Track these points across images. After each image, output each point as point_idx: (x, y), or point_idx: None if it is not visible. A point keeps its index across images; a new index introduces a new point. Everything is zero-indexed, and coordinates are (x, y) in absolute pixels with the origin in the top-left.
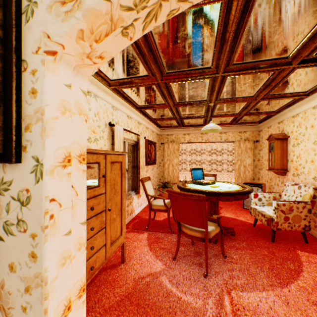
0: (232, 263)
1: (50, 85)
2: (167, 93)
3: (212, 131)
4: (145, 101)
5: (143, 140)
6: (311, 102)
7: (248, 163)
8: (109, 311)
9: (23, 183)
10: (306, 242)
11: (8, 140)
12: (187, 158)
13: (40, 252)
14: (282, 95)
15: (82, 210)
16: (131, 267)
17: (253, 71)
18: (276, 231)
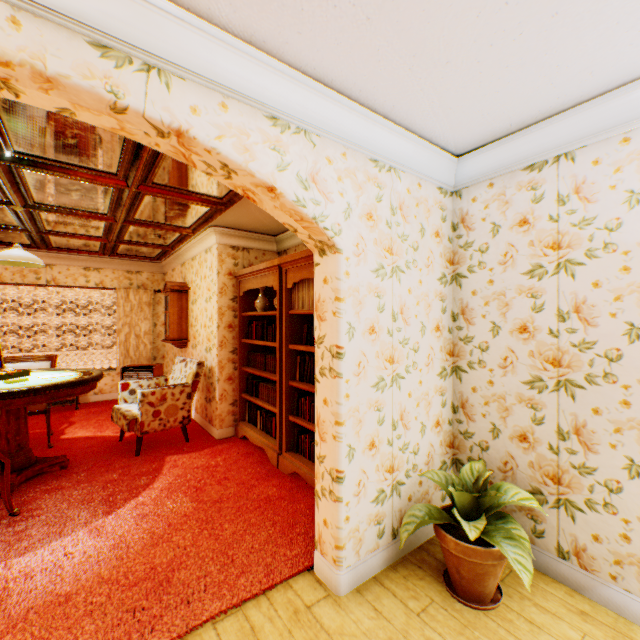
0: (31, 518)
1: None
2: None
3: (27, 264)
4: None
5: None
6: (203, 244)
7: (146, 329)
8: None
9: None
10: (189, 440)
11: None
12: None
13: None
14: (158, 224)
15: None
16: None
17: (70, 176)
18: (158, 437)
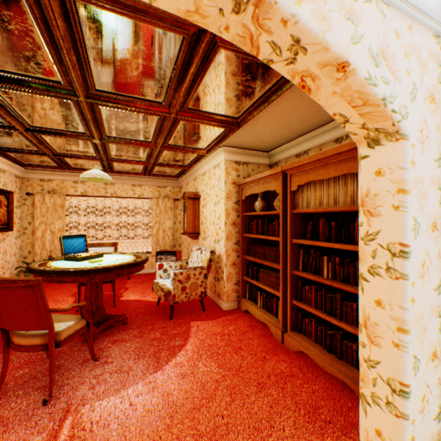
0: (105, 364)
1: None
2: None
3: (101, 180)
4: None
5: None
6: (212, 161)
7: (169, 226)
8: None
9: None
10: (204, 310)
11: None
12: (83, 220)
13: None
14: (183, 148)
15: None
16: None
17: (130, 108)
18: (181, 304)
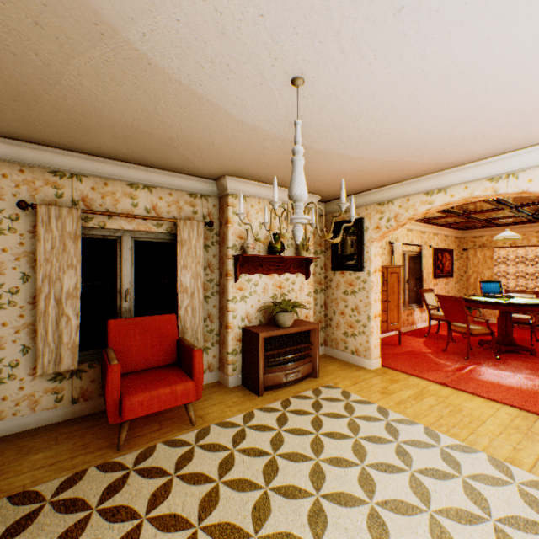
0: (502, 363)
1: (372, 250)
2: (443, 212)
3: (512, 238)
4: (424, 216)
5: (428, 250)
6: None
7: None
8: (388, 354)
9: (364, 277)
10: None
11: (360, 265)
12: (510, 270)
13: (369, 296)
14: None
15: (379, 288)
16: (404, 347)
17: None
18: None
